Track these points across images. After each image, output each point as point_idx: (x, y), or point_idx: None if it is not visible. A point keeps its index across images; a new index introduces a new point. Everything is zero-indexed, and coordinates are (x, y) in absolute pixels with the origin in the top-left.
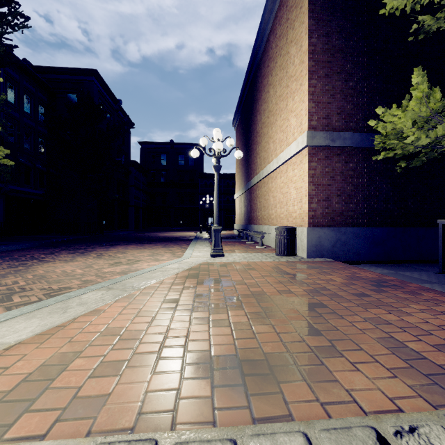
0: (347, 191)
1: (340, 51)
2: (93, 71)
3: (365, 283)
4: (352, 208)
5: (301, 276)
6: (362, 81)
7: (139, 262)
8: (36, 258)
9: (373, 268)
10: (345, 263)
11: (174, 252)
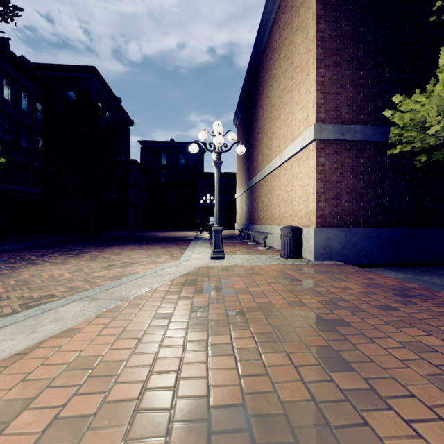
0: (357, 189)
1: (350, 38)
2: (92, 69)
3: (386, 291)
4: (363, 207)
5: (311, 282)
6: (374, 70)
7: (134, 265)
8: (26, 260)
9: (387, 272)
10: (355, 266)
11: (172, 253)
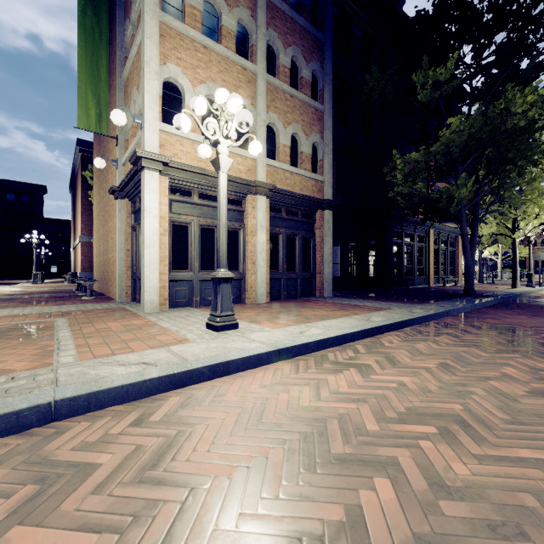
0: None
1: None
2: None
3: None
4: None
5: (63, 286)
6: None
7: None
8: None
9: None
10: None
11: None
